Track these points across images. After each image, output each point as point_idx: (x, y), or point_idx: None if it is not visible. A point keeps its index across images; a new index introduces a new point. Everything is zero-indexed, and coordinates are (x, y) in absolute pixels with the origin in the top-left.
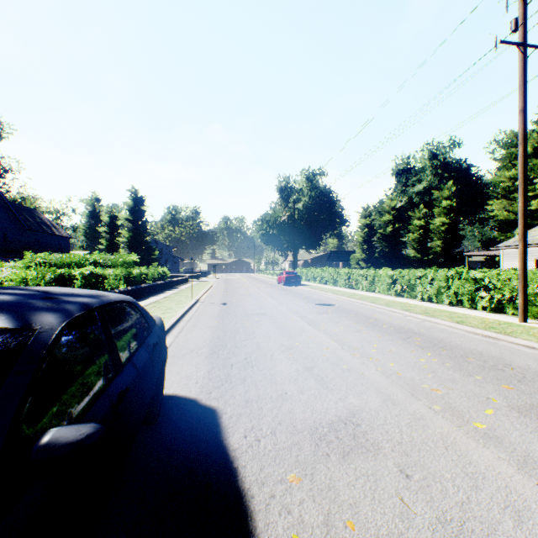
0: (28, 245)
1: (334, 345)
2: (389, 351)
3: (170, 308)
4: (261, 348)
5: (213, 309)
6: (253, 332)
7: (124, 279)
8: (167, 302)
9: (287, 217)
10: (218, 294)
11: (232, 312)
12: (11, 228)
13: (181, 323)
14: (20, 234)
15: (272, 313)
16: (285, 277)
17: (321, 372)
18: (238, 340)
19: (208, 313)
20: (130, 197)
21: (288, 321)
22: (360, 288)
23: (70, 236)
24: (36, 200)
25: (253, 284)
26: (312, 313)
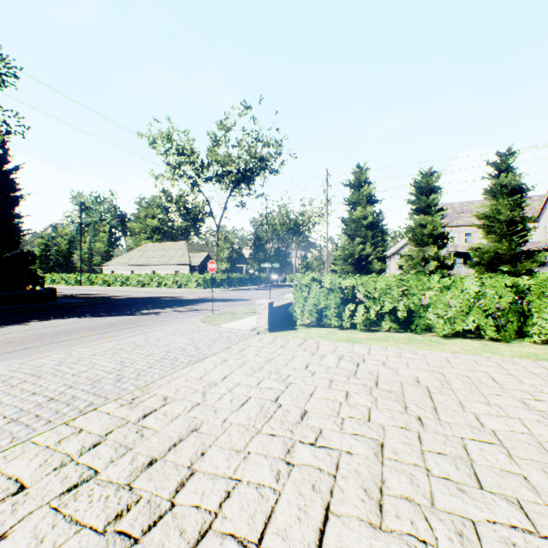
0: None
1: None
2: None
3: None
4: None
5: None
6: None
7: None
8: None
9: None
10: None
11: None
12: None
13: None
14: None
15: None
16: None
17: None
18: None
19: None
20: None
21: None
22: None
23: None
24: None
25: None
26: None
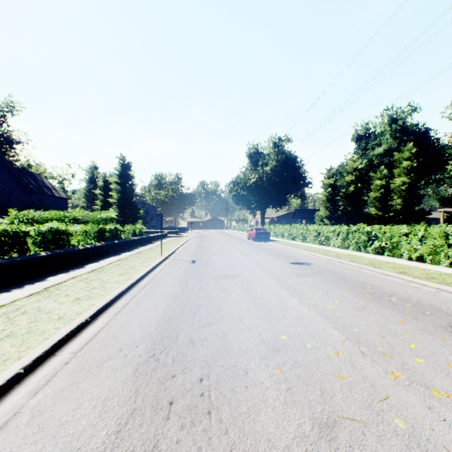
0: (30, 205)
1: (343, 341)
2: (451, 365)
3: (132, 268)
4: (228, 347)
5: (180, 269)
6: (219, 308)
7: (96, 235)
8: (135, 259)
9: (255, 179)
10: (190, 250)
11: (199, 272)
12: (14, 190)
13: (135, 288)
14: (23, 195)
15: (244, 274)
16: (255, 233)
17: (359, 451)
18: (196, 324)
19: (171, 274)
20: (119, 163)
21: (264, 288)
22: (331, 245)
23: (68, 197)
24: (40, 167)
25: (225, 239)
26: (290, 275)
